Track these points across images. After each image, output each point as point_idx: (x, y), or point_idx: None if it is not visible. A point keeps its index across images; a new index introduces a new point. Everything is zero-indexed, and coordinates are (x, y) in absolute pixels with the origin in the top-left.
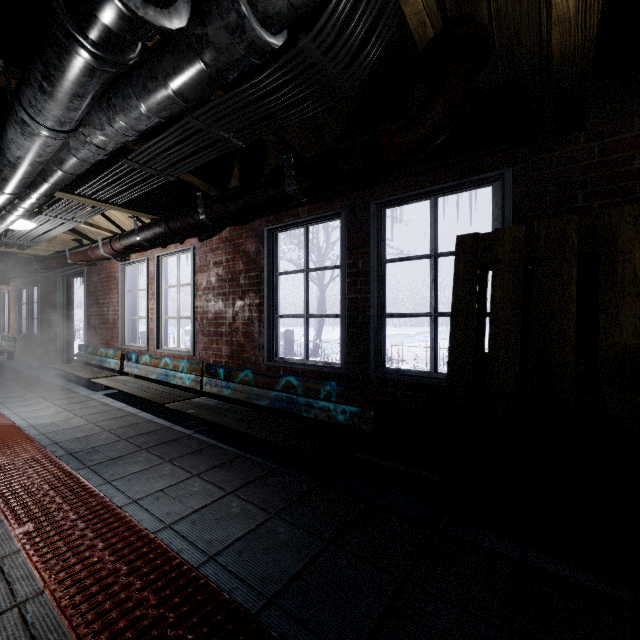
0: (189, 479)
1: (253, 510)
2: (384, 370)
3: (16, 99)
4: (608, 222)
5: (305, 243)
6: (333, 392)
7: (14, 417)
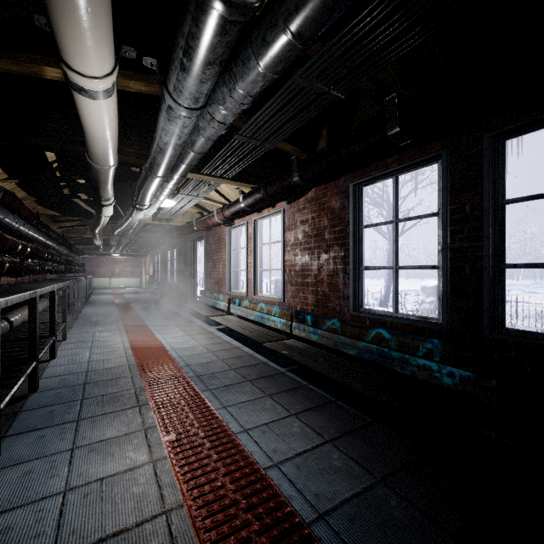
0: (288, 417)
1: (355, 468)
2: (503, 331)
3: (164, 87)
4: None
5: (394, 193)
6: (436, 351)
7: (163, 341)
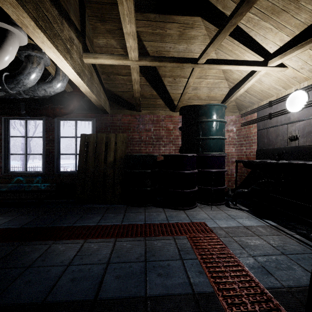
0: None
1: (9, 217)
2: (60, 172)
3: None
4: (110, 136)
5: (25, 126)
6: (40, 180)
7: None
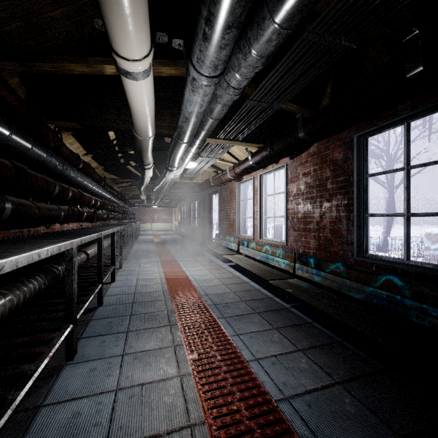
0: (295, 352)
1: (371, 418)
2: None
3: (189, 61)
4: None
5: (405, 140)
6: None
7: (188, 273)
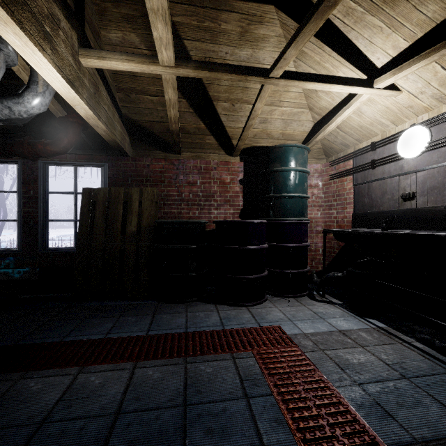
0: None
1: None
2: (48, 249)
3: None
4: (131, 192)
5: None
6: (11, 263)
7: None
